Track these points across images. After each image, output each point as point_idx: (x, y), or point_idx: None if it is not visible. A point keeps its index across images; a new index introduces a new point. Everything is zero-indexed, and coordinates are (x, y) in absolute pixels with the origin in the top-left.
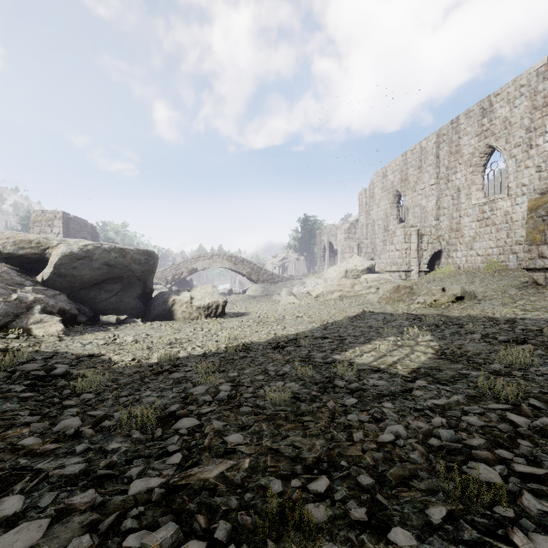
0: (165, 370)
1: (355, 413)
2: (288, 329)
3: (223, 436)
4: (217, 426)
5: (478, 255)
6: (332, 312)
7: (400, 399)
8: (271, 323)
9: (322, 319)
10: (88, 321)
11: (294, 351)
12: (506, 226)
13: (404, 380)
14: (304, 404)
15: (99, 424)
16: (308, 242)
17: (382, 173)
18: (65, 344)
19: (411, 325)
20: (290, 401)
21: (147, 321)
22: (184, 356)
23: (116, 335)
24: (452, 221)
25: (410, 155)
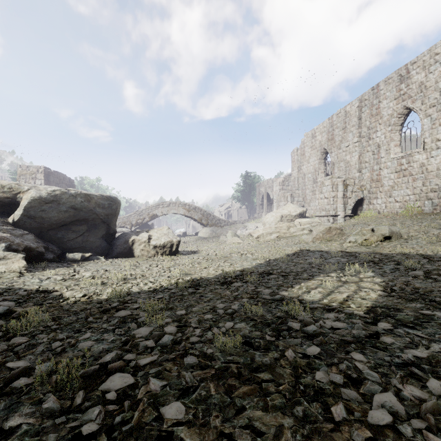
0: (113, 307)
1: (323, 370)
2: (235, 265)
3: (159, 405)
4: (153, 388)
5: (396, 202)
6: (272, 250)
7: (369, 348)
8: (219, 260)
9: (264, 257)
10: (55, 258)
11: (241, 287)
12: (422, 176)
13: (364, 322)
14: (258, 353)
15: (13, 381)
16: (249, 194)
17: (311, 134)
18: (23, 280)
19: (349, 262)
20: (242, 348)
21: (110, 258)
22: (135, 292)
23: (76, 271)
24: (373, 173)
25: (336, 118)
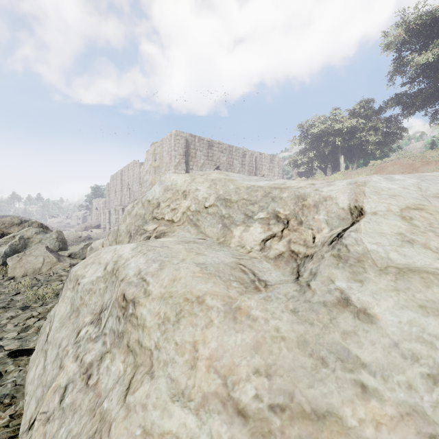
0: None
1: None
2: None
3: None
4: None
5: None
6: None
7: None
8: None
9: None
10: None
11: None
12: None
13: None
14: None
15: None
16: None
17: (112, 178)
18: None
19: None
20: None
21: None
22: None
23: None
24: None
25: (118, 174)
